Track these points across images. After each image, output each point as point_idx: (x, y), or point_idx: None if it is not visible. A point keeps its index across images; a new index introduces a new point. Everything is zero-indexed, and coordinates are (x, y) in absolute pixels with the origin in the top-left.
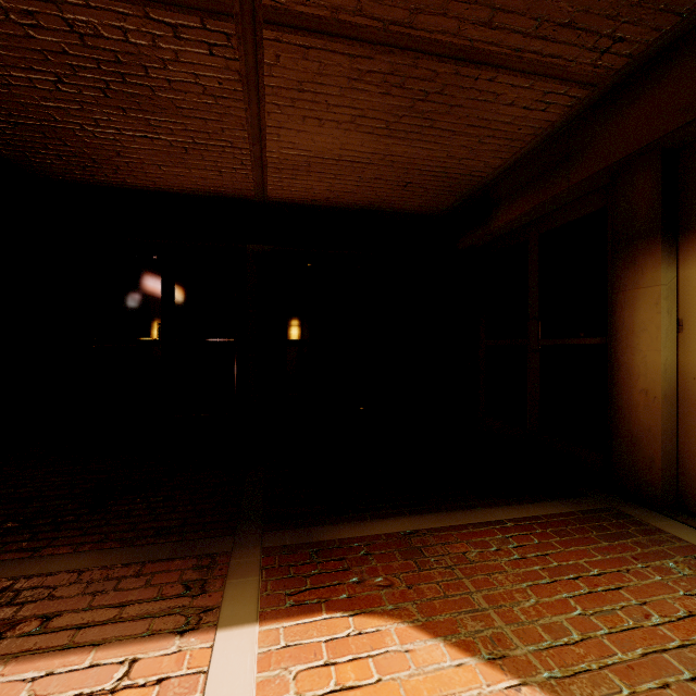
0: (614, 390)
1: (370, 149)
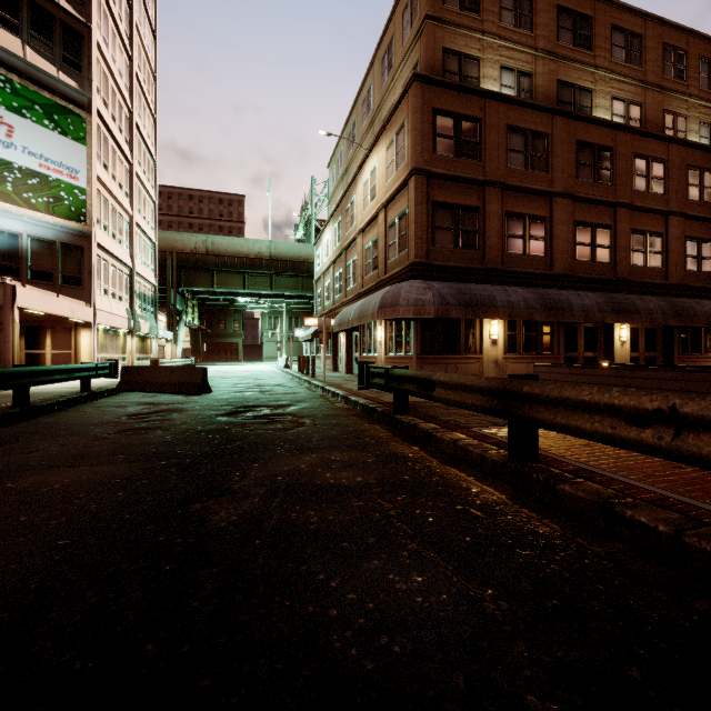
0: None
1: None
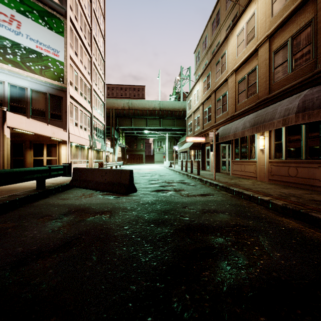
0: (25, 163)
1: None
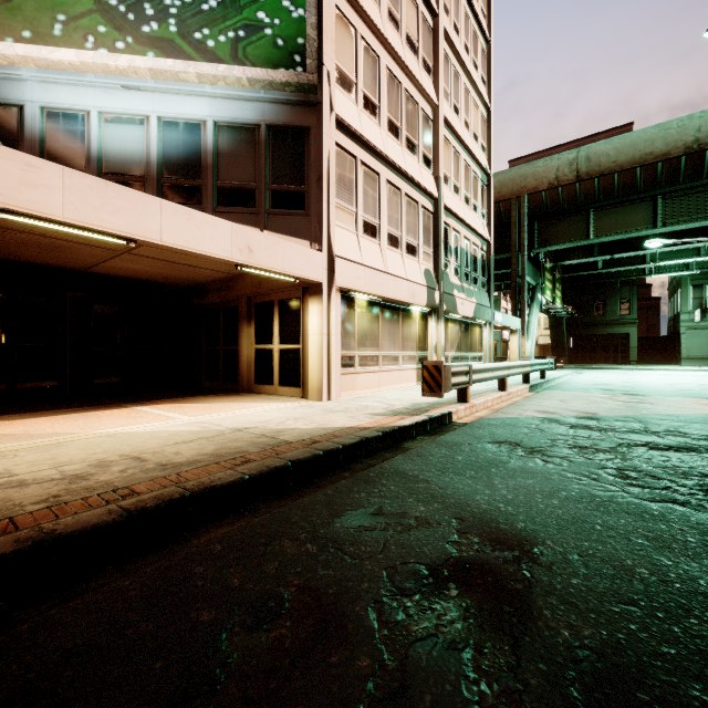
0: (239, 362)
1: (153, 270)
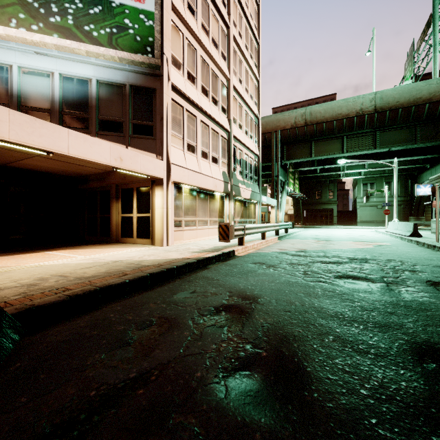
0: (111, 224)
1: (54, 166)
